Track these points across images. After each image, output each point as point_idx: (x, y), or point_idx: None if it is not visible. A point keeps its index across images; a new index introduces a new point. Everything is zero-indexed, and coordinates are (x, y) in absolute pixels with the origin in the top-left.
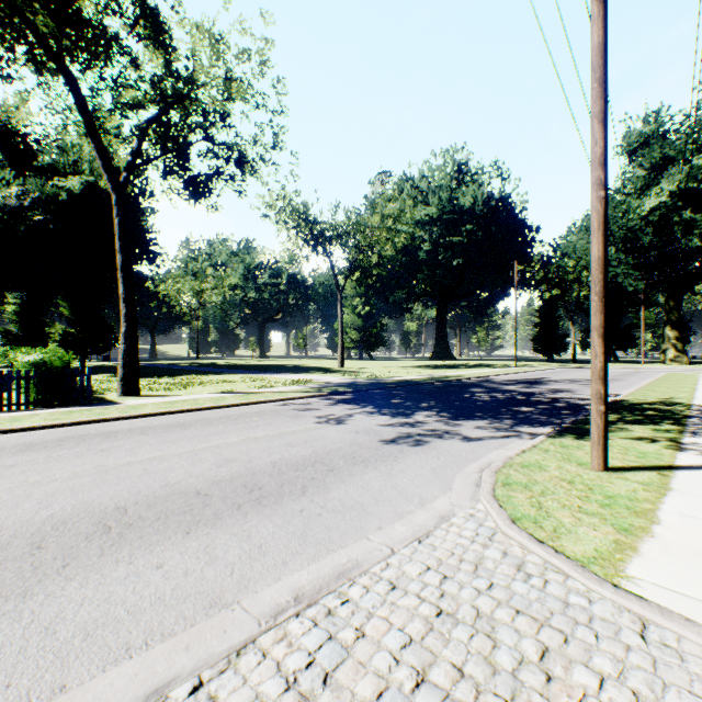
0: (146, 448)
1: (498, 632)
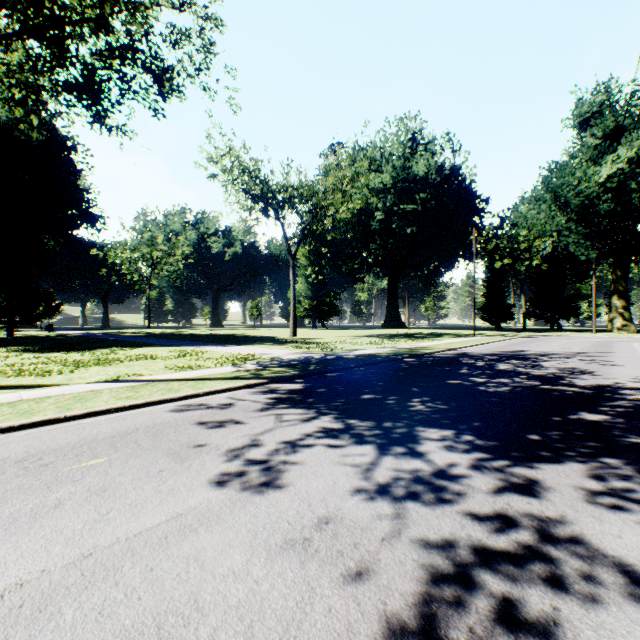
0: None
1: None
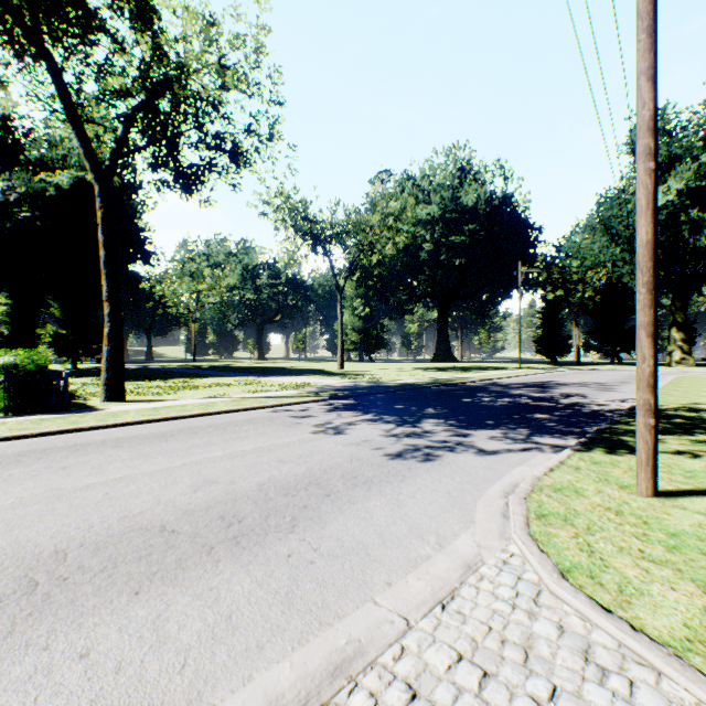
0: (115, 464)
1: None
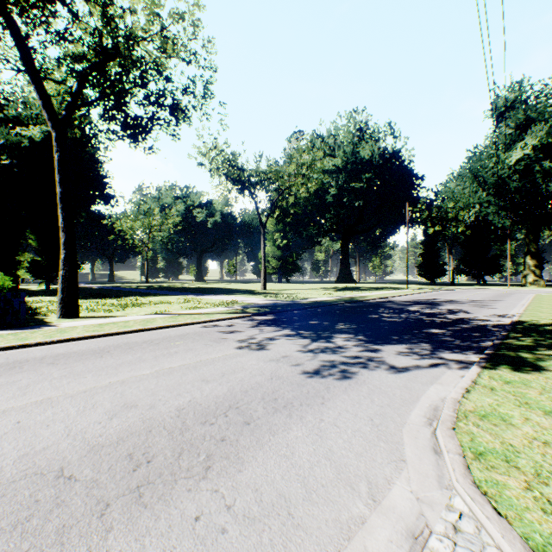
0: (42, 384)
1: None
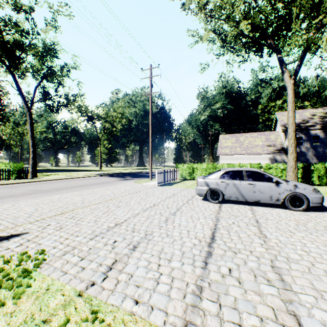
0: (69, 182)
1: (129, 185)
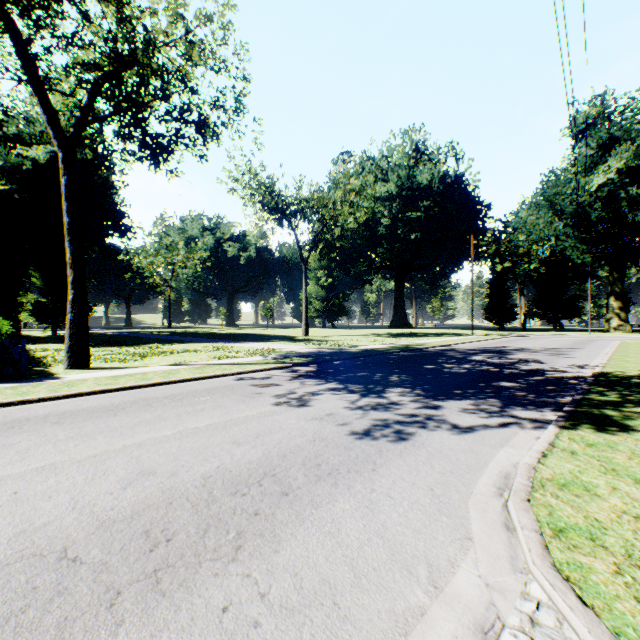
0: (45, 448)
1: None
